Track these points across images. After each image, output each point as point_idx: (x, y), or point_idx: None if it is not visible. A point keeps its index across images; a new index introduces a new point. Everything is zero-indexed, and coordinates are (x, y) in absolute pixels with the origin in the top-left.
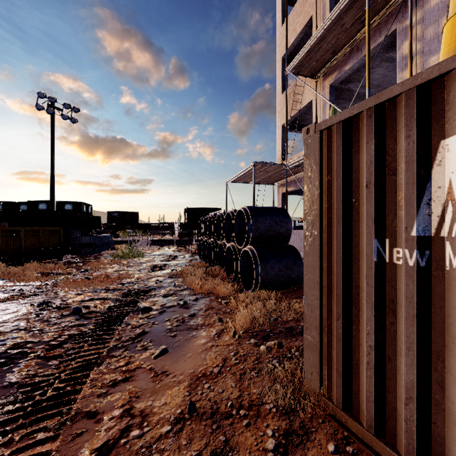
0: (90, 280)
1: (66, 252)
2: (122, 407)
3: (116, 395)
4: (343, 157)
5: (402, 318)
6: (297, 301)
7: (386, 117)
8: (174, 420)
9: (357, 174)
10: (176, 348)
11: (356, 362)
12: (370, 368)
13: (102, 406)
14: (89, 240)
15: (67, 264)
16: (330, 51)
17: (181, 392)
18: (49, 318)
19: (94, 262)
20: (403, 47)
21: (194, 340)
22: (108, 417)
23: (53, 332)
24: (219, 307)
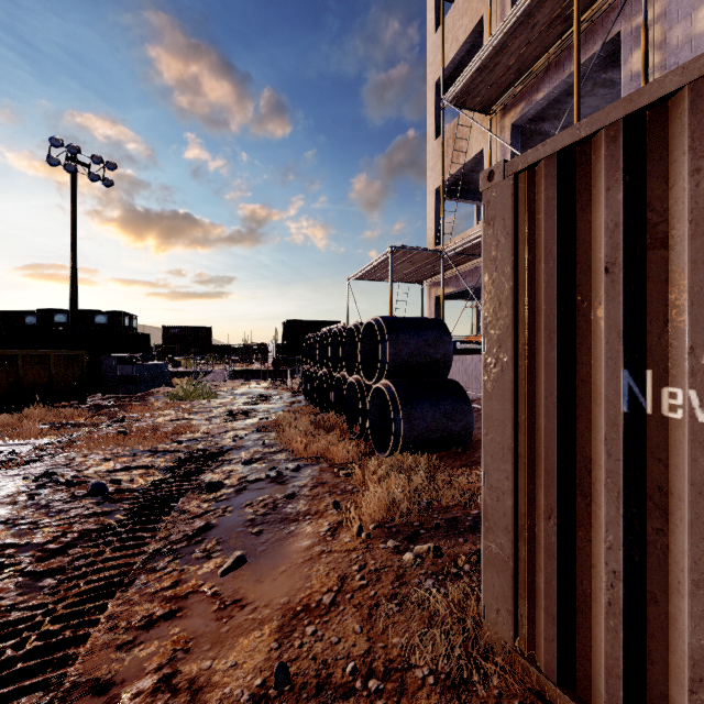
0: (126, 436)
1: (94, 390)
2: (158, 671)
3: (150, 647)
4: (558, 218)
5: (682, 524)
6: (463, 472)
7: (647, 138)
8: (248, 699)
9: (586, 250)
10: (260, 556)
11: (584, 598)
12: (613, 614)
13: (122, 669)
14: (130, 371)
15: (94, 410)
16: (513, 69)
17: (264, 641)
18: (50, 501)
19: (137, 406)
20: (632, 60)
21: (292, 540)
22: (130, 693)
23: (54, 527)
24: (334, 482)
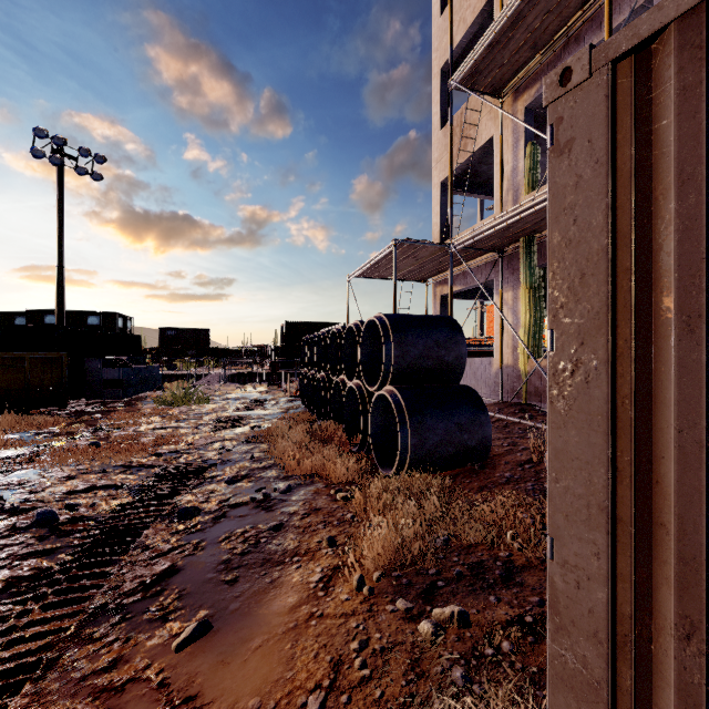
0: (99, 448)
1: (78, 395)
2: None
3: None
4: (708, 116)
5: None
6: (483, 497)
7: None
8: None
9: None
10: (230, 619)
11: None
12: None
13: None
14: (117, 374)
15: (74, 416)
16: (528, 45)
17: None
18: None
19: (121, 413)
20: None
21: (274, 594)
22: None
23: None
24: (330, 508)
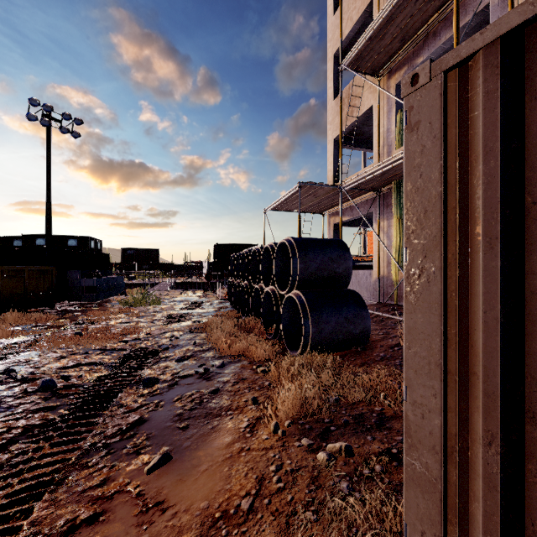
0: (82, 336)
1: (63, 298)
2: None
3: None
4: (502, 111)
5: None
6: (364, 370)
7: None
8: None
9: None
10: (185, 452)
11: None
12: None
13: None
14: (92, 283)
15: (60, 314)
16: (398, 38)
17: None
18: (3, 397)
19: (95, 311)
20: None
21: (214, 436)
22: None
23: (1, 422)
24: (253, 378)
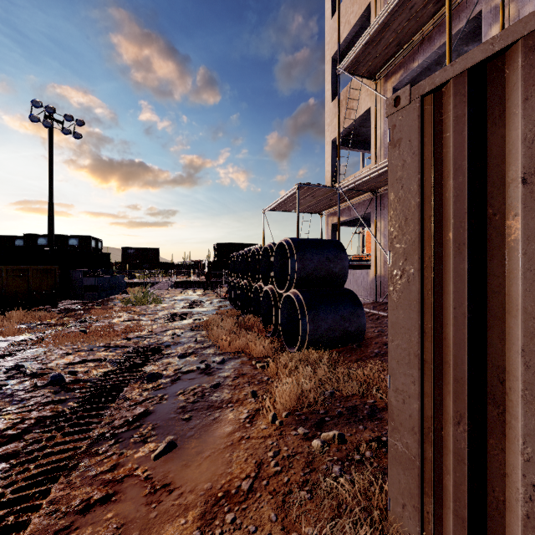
0: (86, 334)
1: (65, 297)
2: None
3: (84, 533)
4: (468, 134)
5: None
6: (359, 365)
7: None
8: None
9: (498, 164)
10: (188, 441)
11: (497, 505)
12: (533, 527)
13: None
14: (94, 282)
15: (63, 312)
16: (394, 43)
17: (187, 529)
18: (15, 391)
19: (98, 310)
20: (491, 33)
21: (216, 426)
22: None
23: (15, 414)
24: (252, 373)
